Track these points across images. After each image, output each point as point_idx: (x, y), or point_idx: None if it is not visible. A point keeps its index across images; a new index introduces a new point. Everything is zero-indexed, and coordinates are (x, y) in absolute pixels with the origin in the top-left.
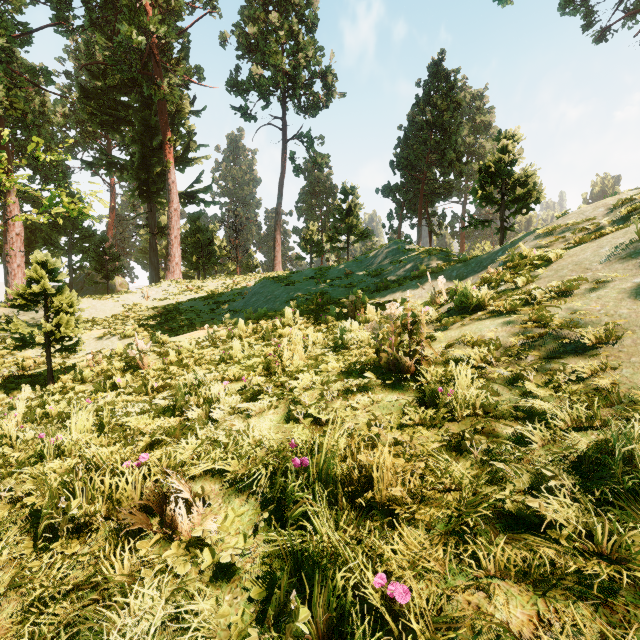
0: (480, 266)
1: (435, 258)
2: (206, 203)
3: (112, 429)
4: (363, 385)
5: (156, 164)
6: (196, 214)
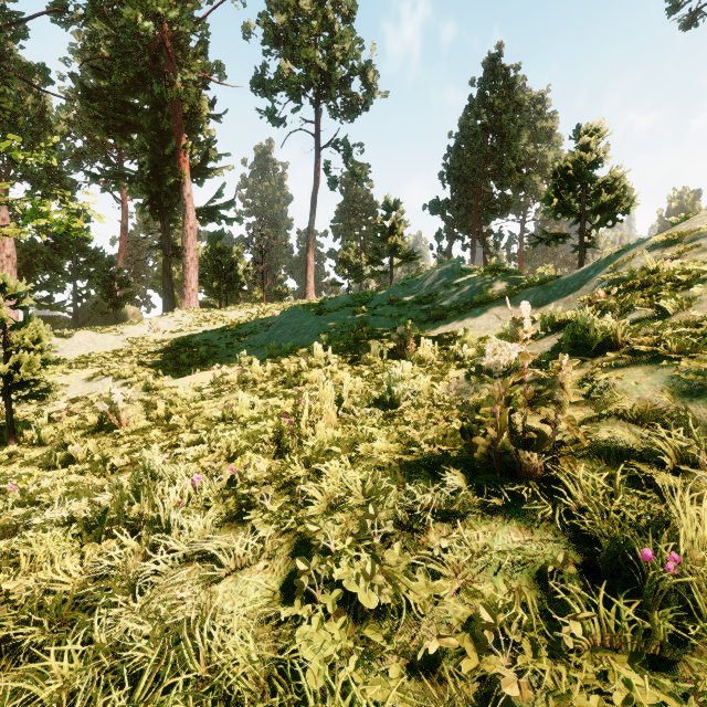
0: (565, 289)
1: (502, 280)
2: (228, 221)
3: (8, 554)
4: (445, 509)
5: (169, 175)
6: (217, 234)
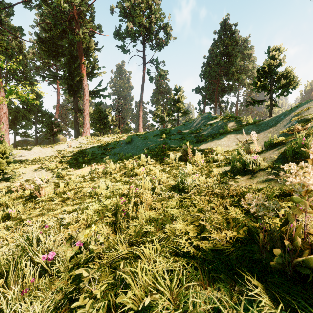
0: (268, 126)
1: (233, 122)
2: (103, 97)
3: None
4: None
5: (77, 76)
6: (99, 103)
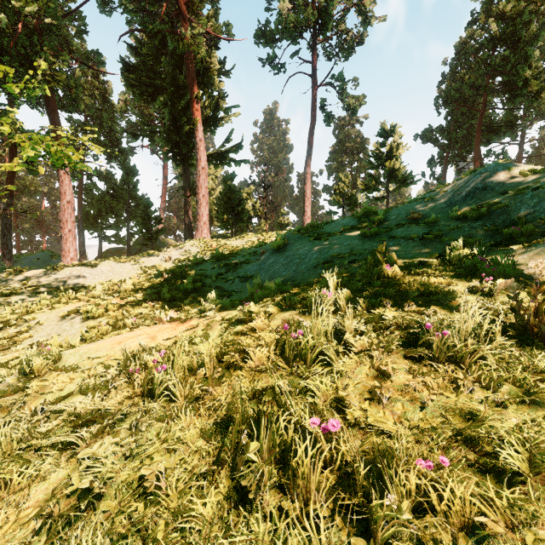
0: None
1: None
2: (236, 162)
3: None
4: None
5: (185, 124)
6: (229, 176)
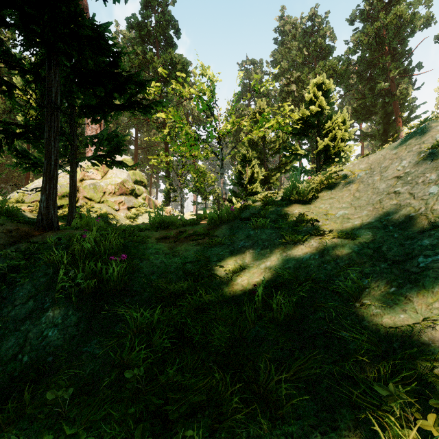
0: None
1: None
2: None
3: None
4: None
5: (391, 130)
6: None
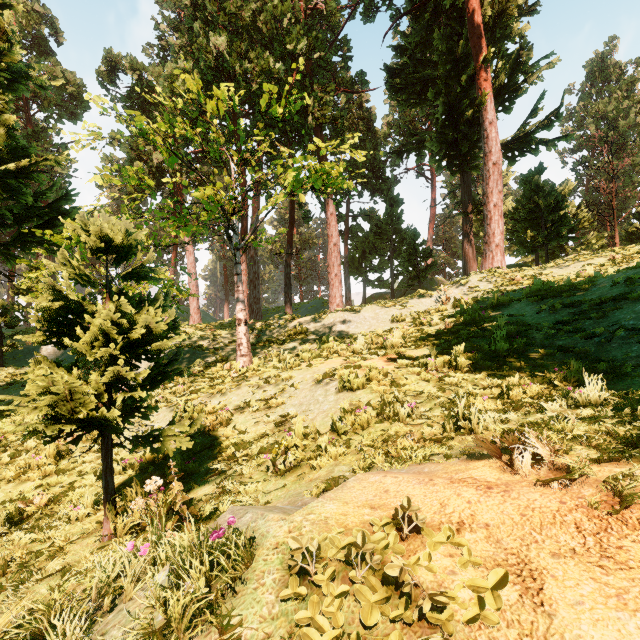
0: None
1: None
2: (549, 144)
3: None
4: None
5: (466, 110)
6: (532, 172)
